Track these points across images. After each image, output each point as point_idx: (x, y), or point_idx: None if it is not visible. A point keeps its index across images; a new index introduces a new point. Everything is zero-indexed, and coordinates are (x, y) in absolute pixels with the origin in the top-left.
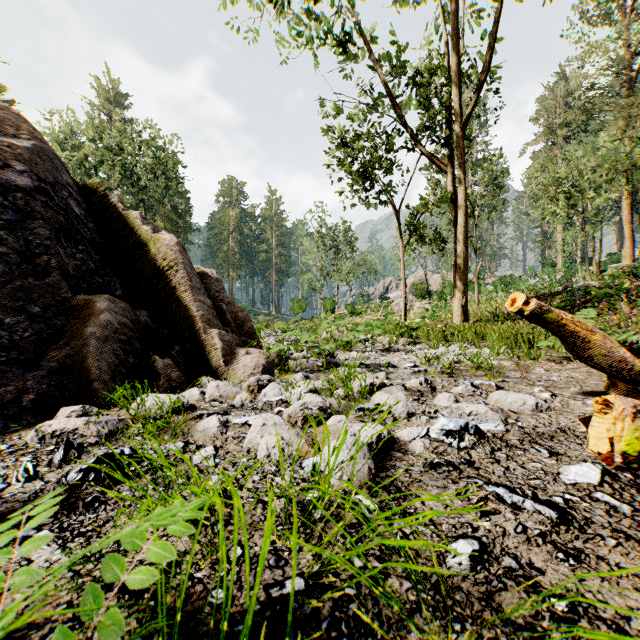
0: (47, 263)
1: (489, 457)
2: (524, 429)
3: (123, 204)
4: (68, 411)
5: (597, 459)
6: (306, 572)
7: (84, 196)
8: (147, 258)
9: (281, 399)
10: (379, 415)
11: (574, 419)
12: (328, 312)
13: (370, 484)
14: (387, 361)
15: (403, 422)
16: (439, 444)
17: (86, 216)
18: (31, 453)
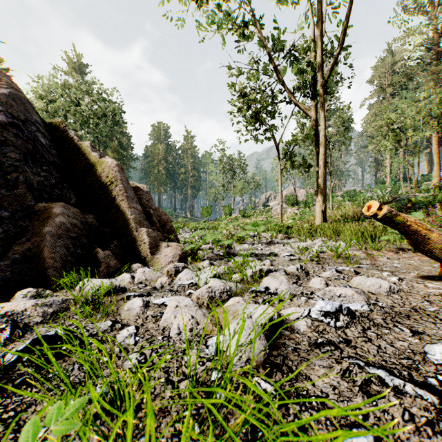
0: (17, 179)
1: (362, 336)
2: (384, 309)
3: (78, 137)
4: (25, 293)
5: None
6: None
7: (49, 131)
8: (95, 176)
9: (192, 282)
10: (268, 296)
11: (421, 300)
12: (227, 215)
13: (265, 363)
14: (270, 251)
15: (287, 302)
16: (319, 323)
17: (50, 145)
18: None
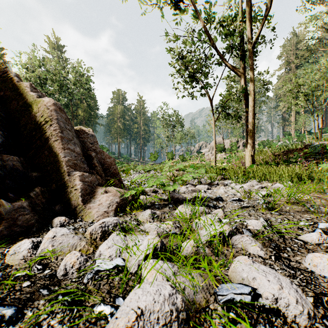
0: None
1: None
2: None
3: (19, 78)
4: None
5: None
6: None
7: None
8: (31, 116)
9: (116, 266)
10: (263, 321)
11: None
12: (169, 159)
13: None
14: (214, 194)
15: None
16: None
17: None
18: None
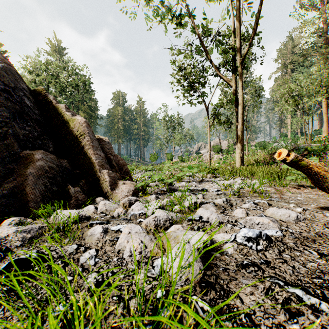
0: (7, 132)
1: (279, 257)
2: (294, 234)
3: (56, 100)
4: (10, 221)
5: None
6: None
7: (34, 96)
8: (68, 130)
9: (142, 212)
10: (201, 223)
11: (322, 226)
12: (169, 160)
13: (201, 282)
14: (202, 187)
15: (217, 228)
16: (243, 247)
17: (34, 106)
18: None
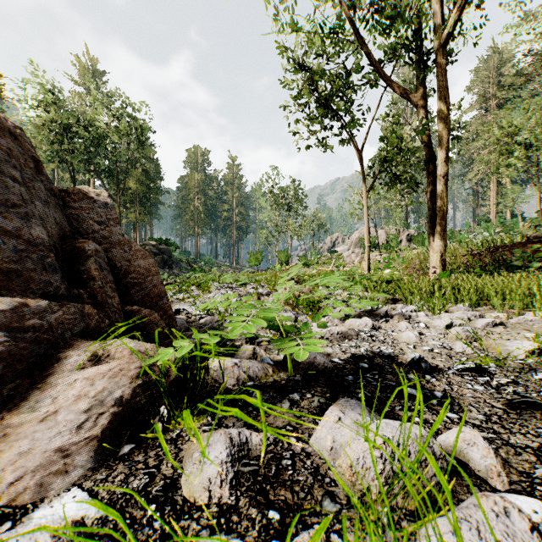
0: None
1: None
2: None
3: None
4: None
5: None
6: None
7: None
8: None
9: None
10: None
11: None
12: (282, 264)
13: None
14: (394, 344)
15: None
16: None
17: None
18: None
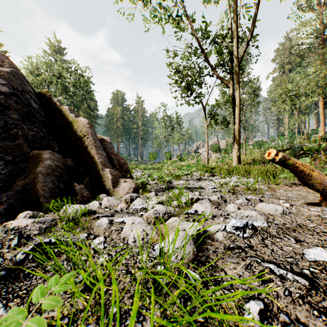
0: (17, 133)
1: (261, 243)
2: (278, 225)
3: (59, 102)
4: (25, 214)
5: (323, 244)
6: (156, 325)
7: (39, 98)
8: (72, 131)
9: (143, 207)
10: (197, 217)
11: (305, 219)
12: (168, 159)
13: (194, 261)
14: (199, 185)
15: (210, 221)
16: (232, 235)
17: (39, 108)
18: (0, 240)
